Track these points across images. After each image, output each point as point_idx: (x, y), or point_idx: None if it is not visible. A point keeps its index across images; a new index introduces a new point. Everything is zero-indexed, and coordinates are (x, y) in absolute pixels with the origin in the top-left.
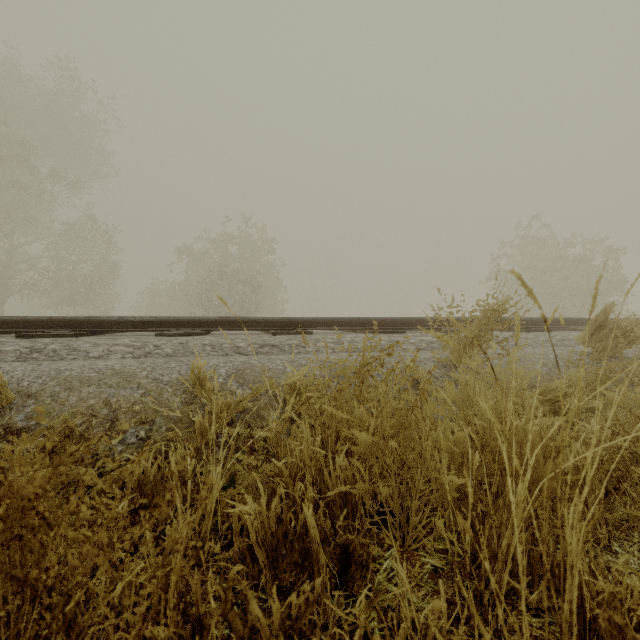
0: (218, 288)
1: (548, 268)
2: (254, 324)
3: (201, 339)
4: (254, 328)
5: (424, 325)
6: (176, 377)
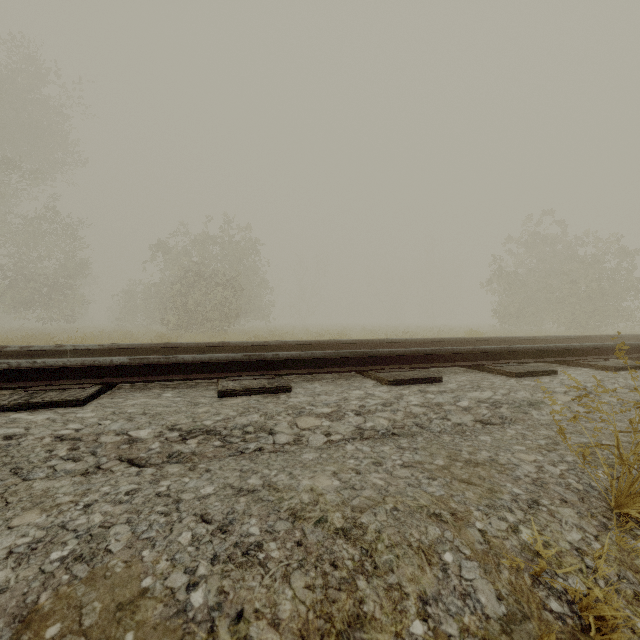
0: (195, 291)
1: (552, 270)
2: (194, 368)
3: (62, 420)
4: (193, 375)
5: (461, 359)
6: None
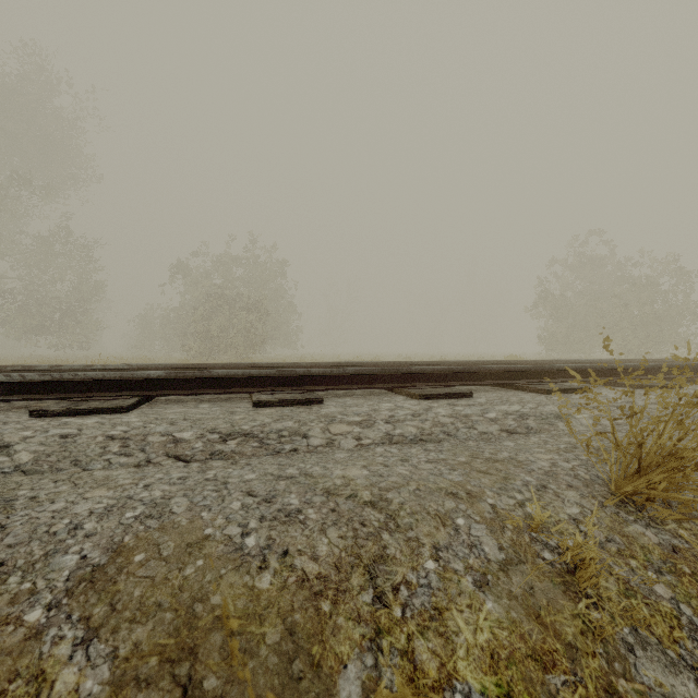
0: (218, 315)
1: (602, 293)
2: (228, 383)
3: (110, 423)
4: (227, 389)
5: (494, 378)
6: None
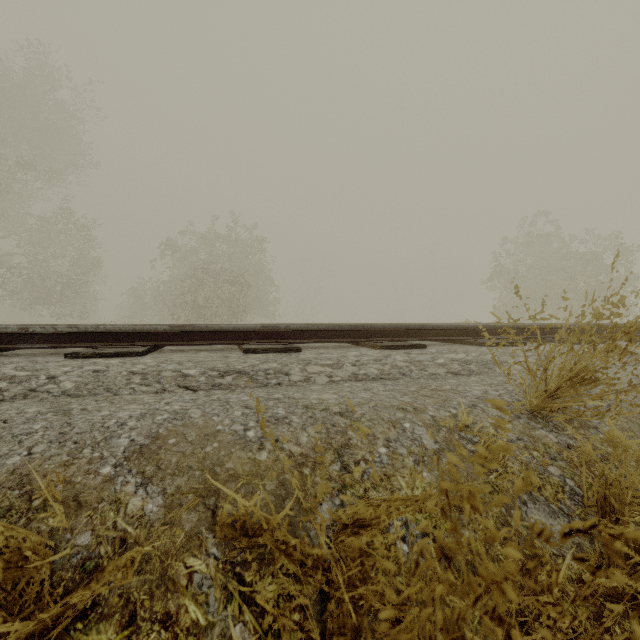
0: (204, 288)
1: (551, 267)
2: (221, 336)
3: (131, 363)
4: (221, 341)
5: (446, 335)
6: (13, 465)
